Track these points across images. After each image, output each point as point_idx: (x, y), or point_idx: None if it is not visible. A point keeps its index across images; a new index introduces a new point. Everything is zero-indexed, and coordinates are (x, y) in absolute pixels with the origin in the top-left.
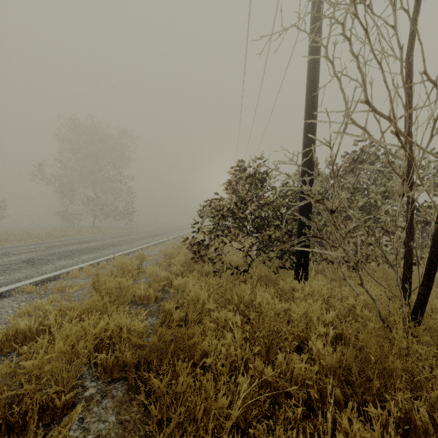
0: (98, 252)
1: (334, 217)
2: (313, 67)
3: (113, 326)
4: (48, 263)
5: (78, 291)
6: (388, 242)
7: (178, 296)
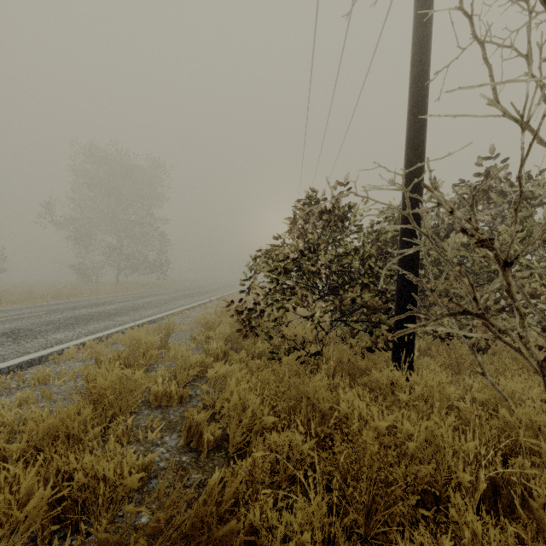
0: (113, 320)
1: (509, 274)
2: (422, 43)
3: (82, 479)
4: (38, 337)
5: (68, 382)
6: (529, 309)
7: (216, 395)
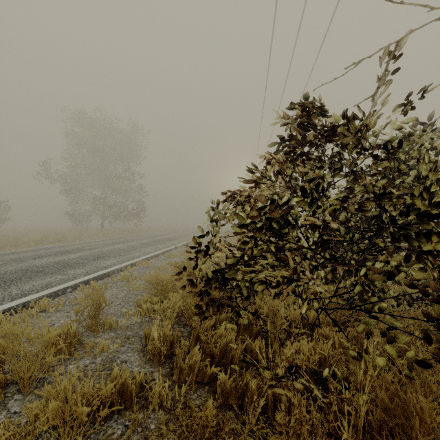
0: (64, 273)
1: None
2: None
3: None
4: None
5: None
6: None
7: None
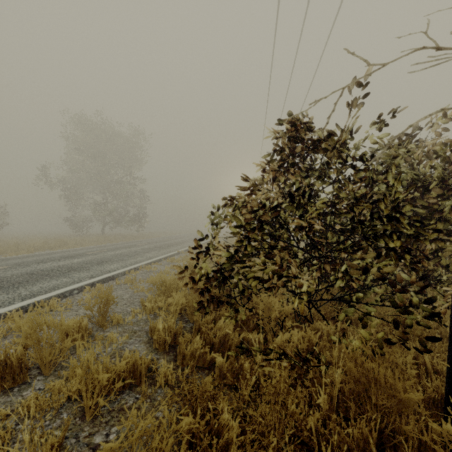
0: (69, 276)
1: None
2: None
3: None
4: None
5: None
6: None
7: None
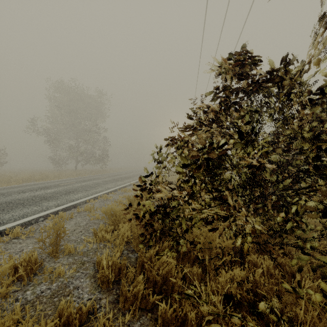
0: (39, 205)
1: None
2: None
3: None
4: None
5: None
6: None
7: None
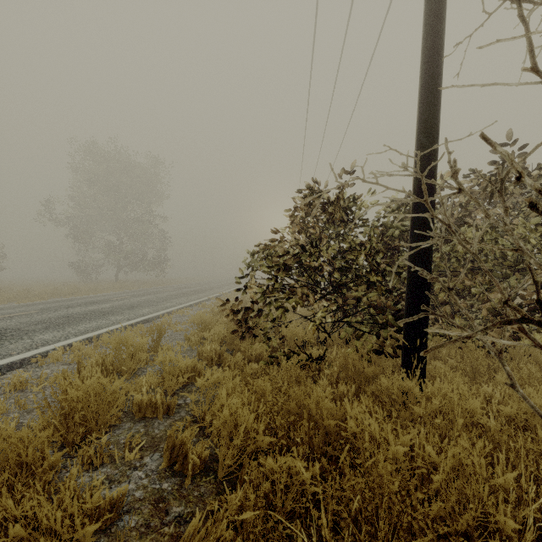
0: (106, 319)
1: None
2: (435, 15)
3: (20, 532)
4: (24, 337)
5: (48, 388)
6: None
7: (206, 406)
